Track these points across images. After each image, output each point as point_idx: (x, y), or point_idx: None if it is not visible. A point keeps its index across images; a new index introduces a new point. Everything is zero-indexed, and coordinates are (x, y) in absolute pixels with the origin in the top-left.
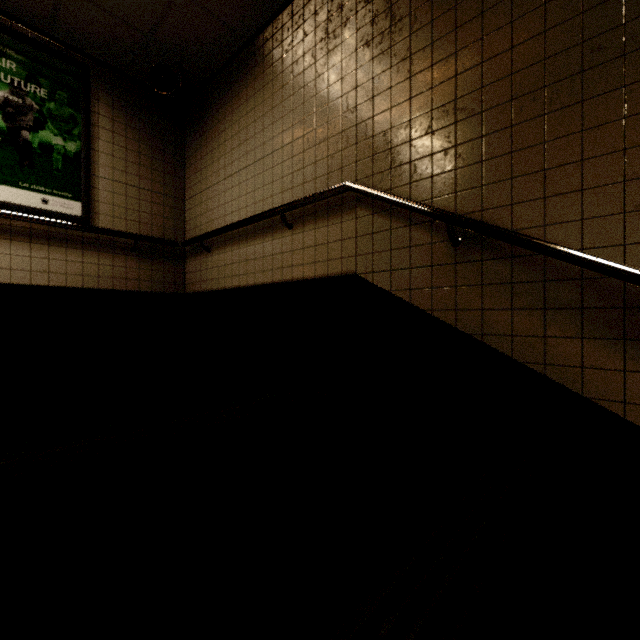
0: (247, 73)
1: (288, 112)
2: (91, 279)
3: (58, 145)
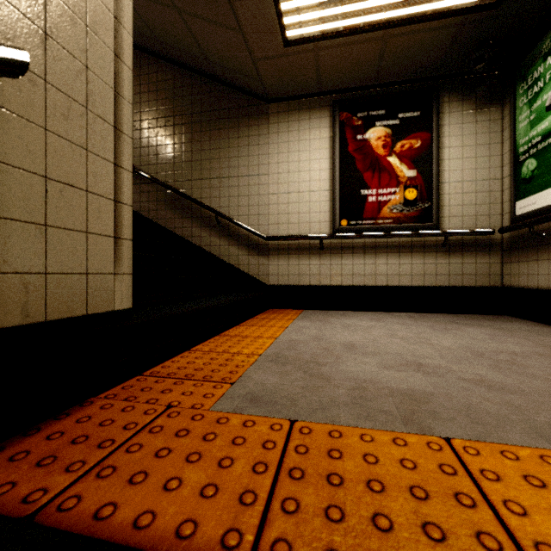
0: None
1: None
2: None
3: None
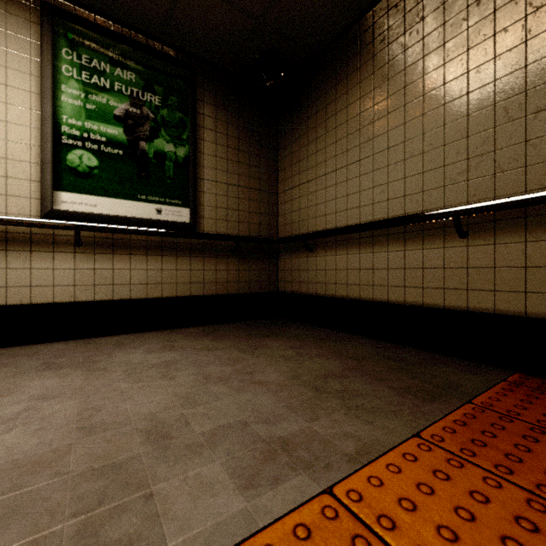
0: (374, 40)
1: (458, 75)
2: (197, 286)
3: (170, 152)
